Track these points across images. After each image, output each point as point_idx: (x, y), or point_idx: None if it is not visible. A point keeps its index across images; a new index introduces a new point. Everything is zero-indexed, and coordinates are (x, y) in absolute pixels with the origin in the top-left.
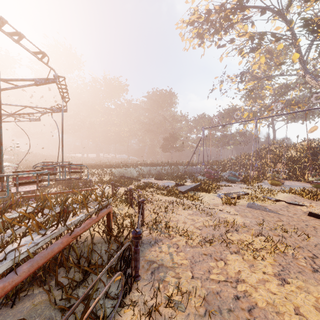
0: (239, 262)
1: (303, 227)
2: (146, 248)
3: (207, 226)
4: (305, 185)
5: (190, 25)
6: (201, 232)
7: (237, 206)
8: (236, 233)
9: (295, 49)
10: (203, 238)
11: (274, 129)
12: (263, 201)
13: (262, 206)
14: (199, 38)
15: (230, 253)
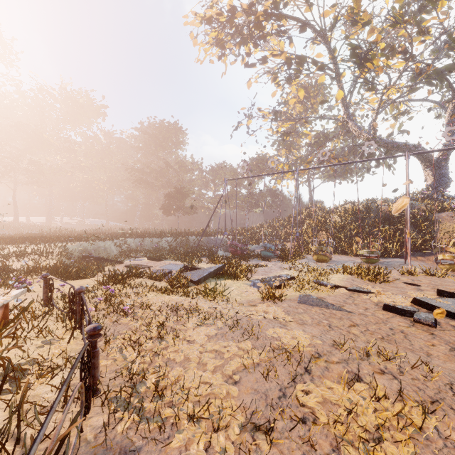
0: None
1: (390, 334)
2: None
3: (250, 368)
4: (354, 260)
5: (206, 23)
6: (239, 390)
7: (285, 303)
8: (310, 379)
9: (338, 85)
10: (246, 413)
11: (310, 189)
12: (318, 290)
13: (321, 300)
14: (220, 46)
15: None
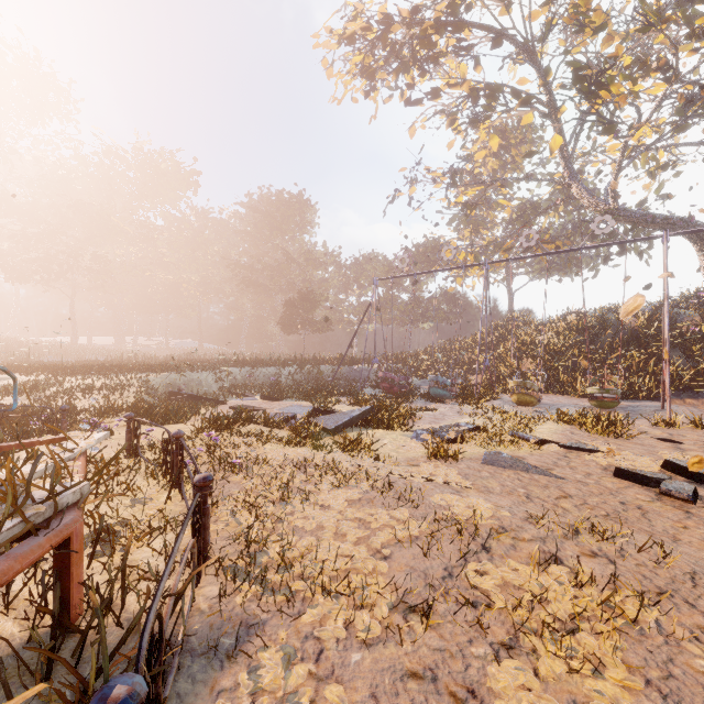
0: (533, 699)
1: (619, 511)
2: (201, 680)
3: (406, 542)
4: (578, 403)
5: (346, 44)
6: (390, 567)
7: (463, 463)
8: (488, 558)
9: (554, 127)
10: (398, 593)
11: (510, 291)
12: (515, 446)
13: (517, 460)
14: (367, 76)
15: (496, 660)
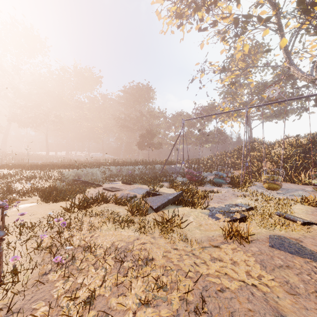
0: None
1: None
2: None
3: None
4: (303, 188)
5: None
6: None
7: (253, 244)
8: None
9: (281, 36)
10: None
11: (250, 128)
12: (288, 227)
13: (301, 246)
14: (178, 17)
15: None
